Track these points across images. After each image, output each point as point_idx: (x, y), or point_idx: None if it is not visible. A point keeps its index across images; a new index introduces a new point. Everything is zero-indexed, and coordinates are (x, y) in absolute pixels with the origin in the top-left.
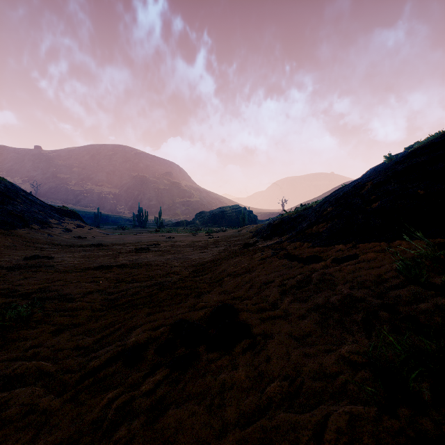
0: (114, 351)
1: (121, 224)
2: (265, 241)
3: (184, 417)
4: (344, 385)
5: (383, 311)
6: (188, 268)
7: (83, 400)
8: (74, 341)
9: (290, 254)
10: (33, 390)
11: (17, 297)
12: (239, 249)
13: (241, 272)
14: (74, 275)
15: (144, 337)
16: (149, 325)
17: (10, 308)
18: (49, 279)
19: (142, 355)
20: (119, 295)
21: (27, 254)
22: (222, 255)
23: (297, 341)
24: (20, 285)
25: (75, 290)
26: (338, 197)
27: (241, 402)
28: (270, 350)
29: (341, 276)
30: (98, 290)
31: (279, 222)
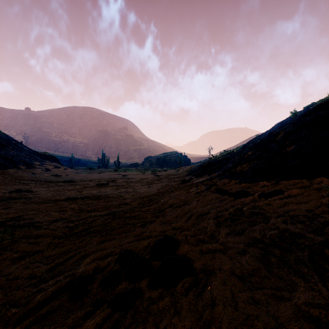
0: (62, 283)
1: (89, 166)
2: (197, 178)
3: None
4: None
5: None
6: (137, 200)
7: None
8: (30, 268)
9: (221, 189)
10: None
11: None
12: (178, 185)
13: (180, 204)
14: (45, 206)
15: (92, 267)
16: (98, 253)
17: None
18: (25, 208)
19: (87, 288)
20: (78, 223)
21: (13, 188)
22: (164, 189)
23: (241, 281)
24: (0, 214)
25: (43, 218)
26: (256, 143)
27: None
28: (213, 291)
29: (272, 210)
30: (62, 218)
31: (208, 163)
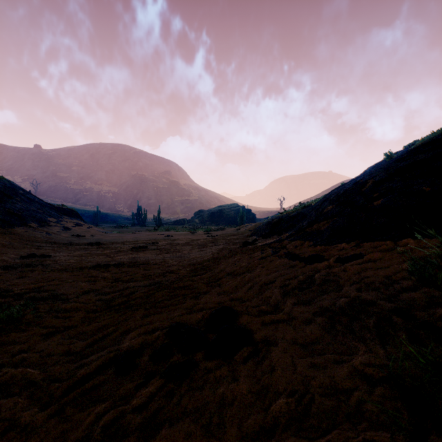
0: (106, 357)
1: (120, 223)
2: (264, 240)
3: (179, 439)
4: (360, 404)
5: (397, 316)
6: (186, 267)
7: (68, 414)
8: (65, 345)
9: (291, 253)
10: (15, 402)
11: (9, 298)
12: (238, 248)
13: (240, 271)
14: (70, 274)
15: (138, 342)
16: (144, 328)
17: (2, 309)
18: (44, 278)
19: (136, 362)
20: (115, 295)
21: (24, 253)
22: (221, 254)
23: (303, 349)
24: (14, 284)
25: (70, 290)
26: (339, 194)
27: (243, 422)
28: (273, 359)
29: (347, 277)
30: (94, 290)
31: (278, 220)
